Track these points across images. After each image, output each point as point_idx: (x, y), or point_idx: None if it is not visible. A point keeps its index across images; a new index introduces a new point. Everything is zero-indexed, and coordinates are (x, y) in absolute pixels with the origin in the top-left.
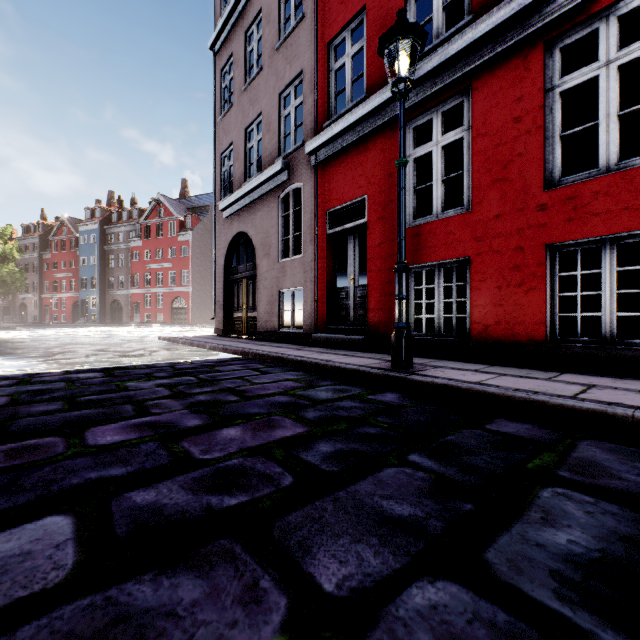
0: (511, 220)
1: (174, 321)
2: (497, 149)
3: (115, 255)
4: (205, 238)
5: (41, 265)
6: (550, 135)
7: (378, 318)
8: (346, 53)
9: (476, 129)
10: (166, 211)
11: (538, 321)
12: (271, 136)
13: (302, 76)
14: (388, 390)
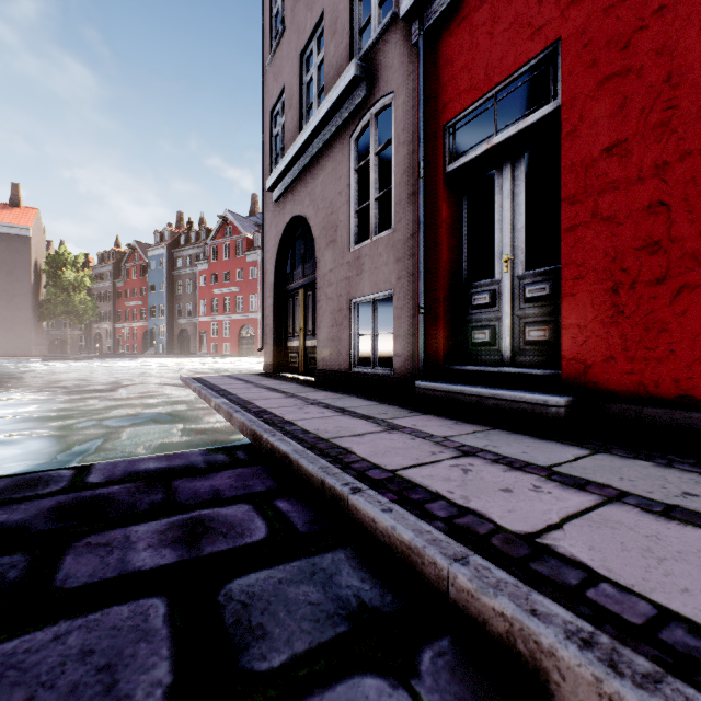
0: None
1: (242, 352)
2: None
3: (183, 280)
4: None
5: (114, 294)
6: None
7: (602, 348)
8: None
9: None
10: (233, 229)
11: None
12: (338, 40)
13: None
14: None
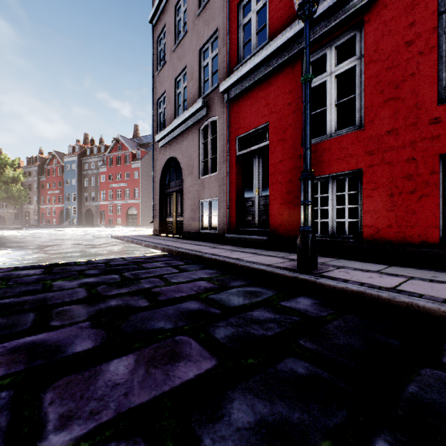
0: (403, 134)
1: (129, 224)
2: (389, 72)
3: (88, 178)
4: (150, 165)
5: (39, 185)
6: (443, 54)
7: (279, 222)
8: (252, 10)
9: (368, 56)
10: (123, 147)
11: (431, 225)
12: (194, 82)
13: (217, 33)
14: (299, 294)
